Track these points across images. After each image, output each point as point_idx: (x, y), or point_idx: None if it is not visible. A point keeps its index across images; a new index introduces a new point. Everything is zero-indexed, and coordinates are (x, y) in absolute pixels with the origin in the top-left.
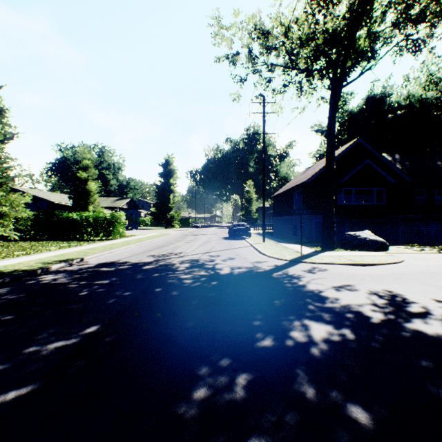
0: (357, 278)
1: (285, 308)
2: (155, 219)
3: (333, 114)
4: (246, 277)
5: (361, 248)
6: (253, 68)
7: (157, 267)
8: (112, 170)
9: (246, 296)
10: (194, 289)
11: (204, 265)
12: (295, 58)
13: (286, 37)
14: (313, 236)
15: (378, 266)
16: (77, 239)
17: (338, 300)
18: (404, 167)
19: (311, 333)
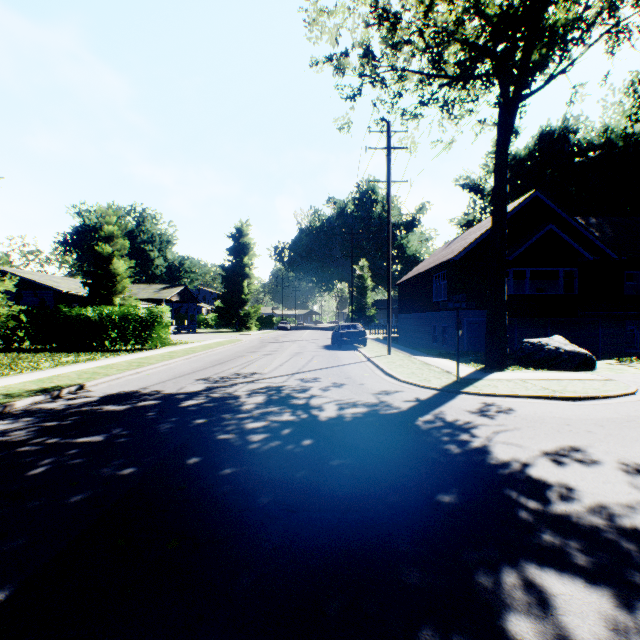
0: (579, 430)
1: (467, 519)
2: (221, 318)
3: (504, 145)
4: (368, 428)
5: (551, 365)
6: (371, 73)
7: (206, 404)
8: (157, 245)
9: (373, 480)
10: (266, 458)
11: (291, 399)
12: (447, 44)
13: (427, 20)
14: (465, 344)
15: (600, 402)
16: (94, 350)
17: (573, 493)
18: (604, 237)
19: (567, 626)
